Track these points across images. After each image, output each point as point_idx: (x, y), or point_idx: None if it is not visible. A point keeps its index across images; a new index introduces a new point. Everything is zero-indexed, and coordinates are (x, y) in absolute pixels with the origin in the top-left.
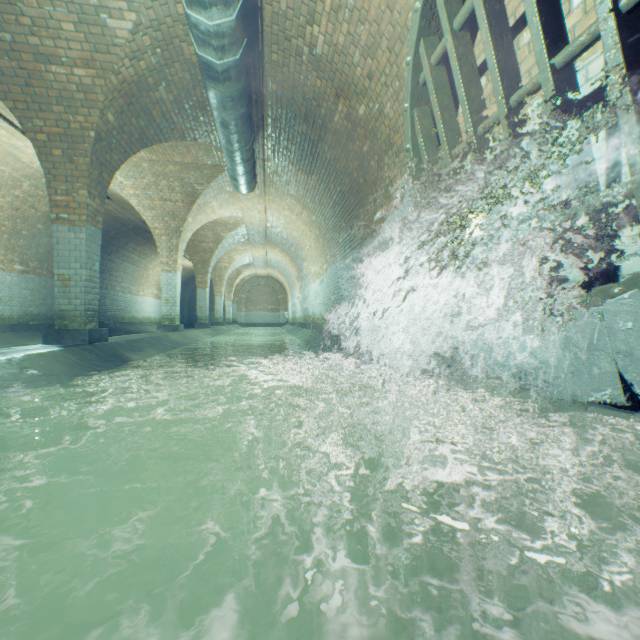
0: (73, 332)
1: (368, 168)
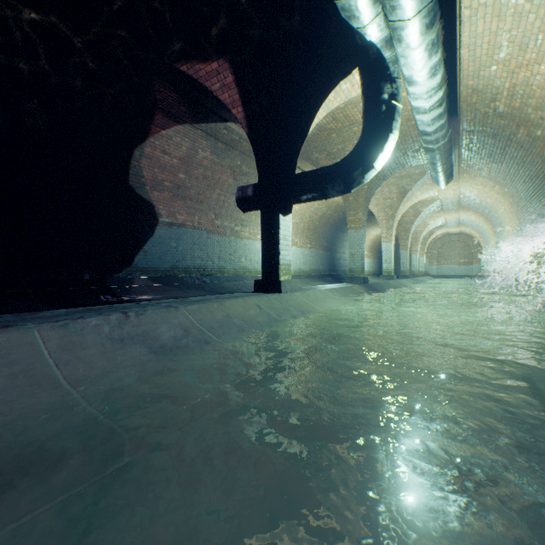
0: (356, 278)
1: None
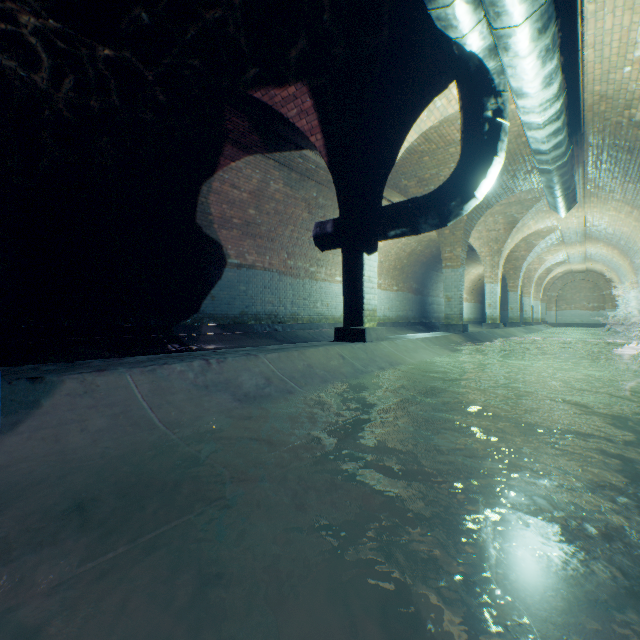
0: (453, 326)
1: None
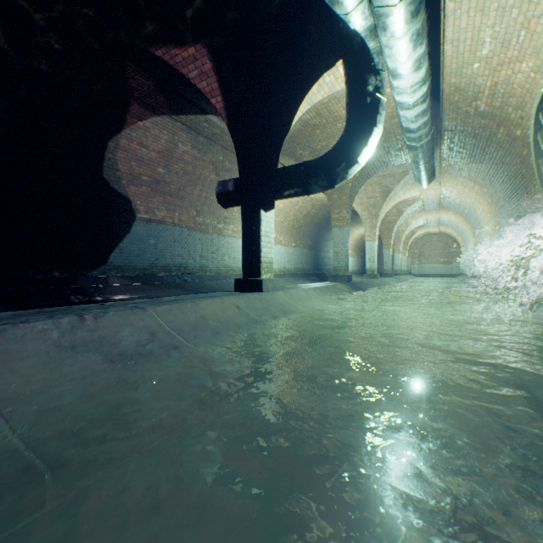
0: (340, 277)
1: (527, 164)
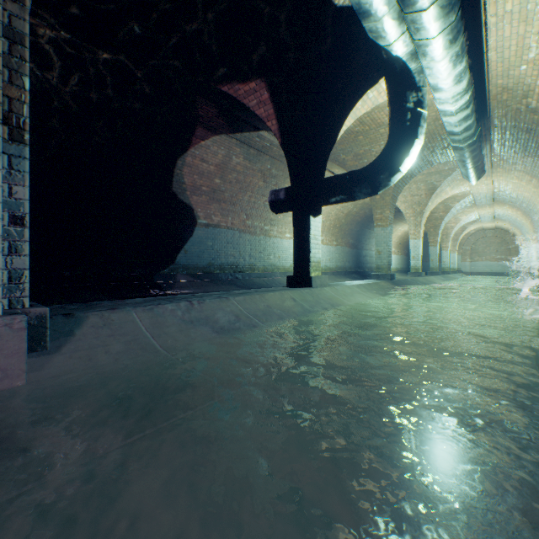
0: (383, 275)
1: None
